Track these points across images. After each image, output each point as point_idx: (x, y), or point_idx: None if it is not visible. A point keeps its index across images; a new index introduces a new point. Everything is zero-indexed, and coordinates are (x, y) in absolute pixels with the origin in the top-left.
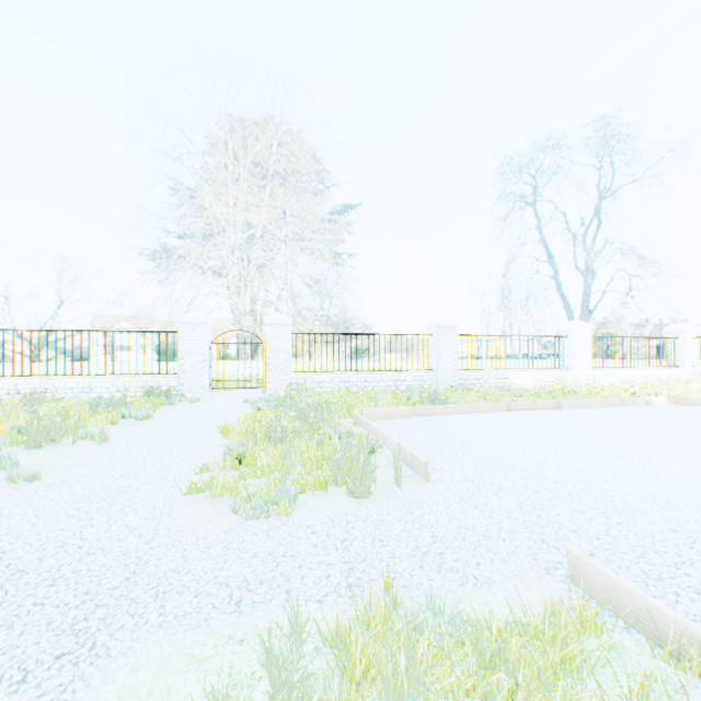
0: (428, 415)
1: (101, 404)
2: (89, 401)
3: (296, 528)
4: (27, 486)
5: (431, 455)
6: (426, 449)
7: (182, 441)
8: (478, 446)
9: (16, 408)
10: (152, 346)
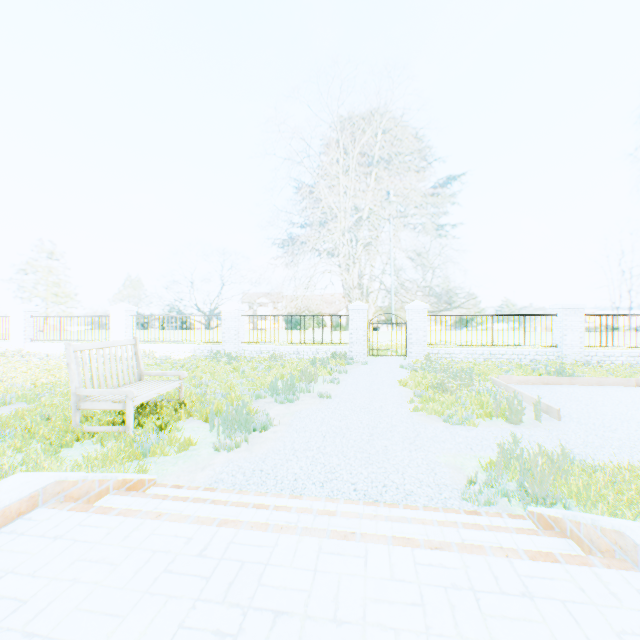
0: (555, 384)
1: (315, 362)
2: (303, 360)
3: (481, 431)
4: (330, 400)
5: (560, 408)
6: (556, 405)
7: (380, 387)
8: (600, 406)
9: (270, 362)
10: (331, 325)
